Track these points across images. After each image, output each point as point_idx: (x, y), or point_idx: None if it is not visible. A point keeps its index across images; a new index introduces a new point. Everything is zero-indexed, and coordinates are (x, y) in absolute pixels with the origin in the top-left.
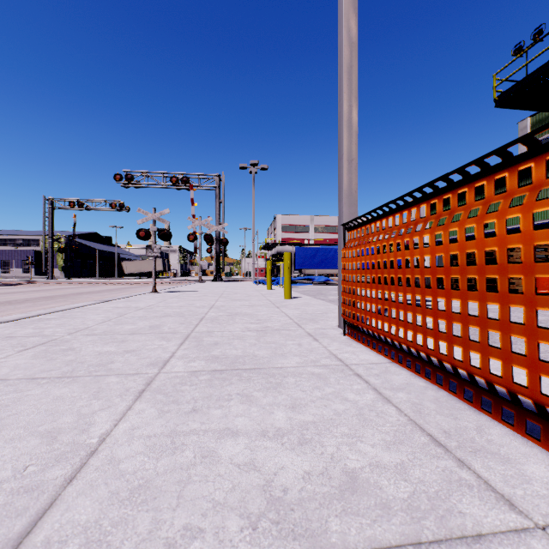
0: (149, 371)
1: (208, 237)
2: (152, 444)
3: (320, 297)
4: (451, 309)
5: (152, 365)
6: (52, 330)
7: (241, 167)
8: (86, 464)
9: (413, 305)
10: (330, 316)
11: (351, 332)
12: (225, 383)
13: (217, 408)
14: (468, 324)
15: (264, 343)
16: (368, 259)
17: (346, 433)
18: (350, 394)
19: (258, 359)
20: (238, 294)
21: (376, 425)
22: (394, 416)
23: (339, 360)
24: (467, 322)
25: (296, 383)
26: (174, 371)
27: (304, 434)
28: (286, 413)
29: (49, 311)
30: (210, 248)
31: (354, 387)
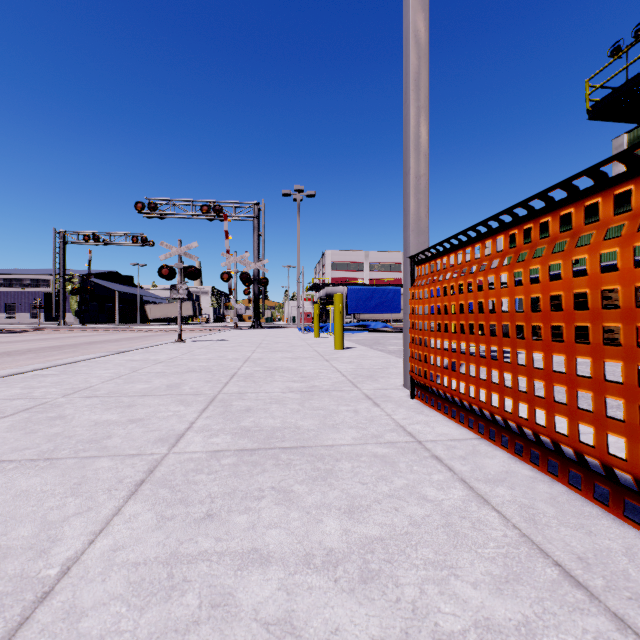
0: (156, 450)
1: (245, 276)
2: (138, 580)
3: (378, 347)
4: (575, 370)
5: (160, 442)
6: (45, 391)
7: (284, 194)
8: (28, 620)
9: (514, 364)
10: (392, 373)
11: (421, 394)
12: (255, 469)
13: (241, 513)
14: (605, 394)
15: (310, 409)
16: (446, 301)
17: (430, 560)
18: (429, 489)
19: (302, 433)
20: (279, 344)
21: (474, 546)
22: (497, 528)
23: (409, 435)
24: (603, 391)
25: (353, 470)
26: (189, 451)
27: (367, 561)
28: (341, 521)
29: (47, 365)
30: (248, 289)
31: (434, 477)
